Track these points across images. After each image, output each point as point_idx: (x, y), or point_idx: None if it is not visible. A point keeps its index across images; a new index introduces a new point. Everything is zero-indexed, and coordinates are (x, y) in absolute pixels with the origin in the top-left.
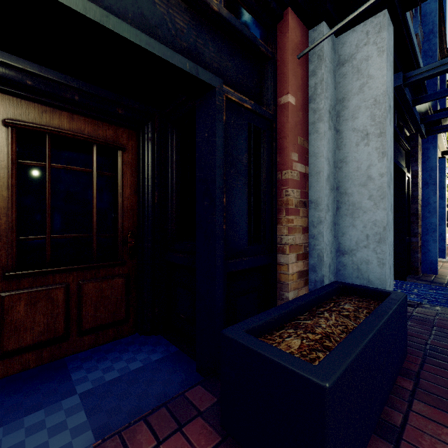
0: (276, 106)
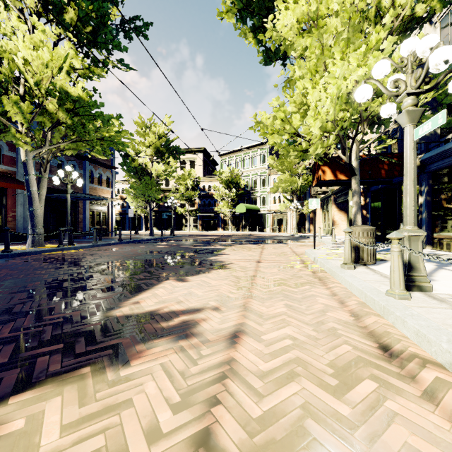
0: (7, 203)
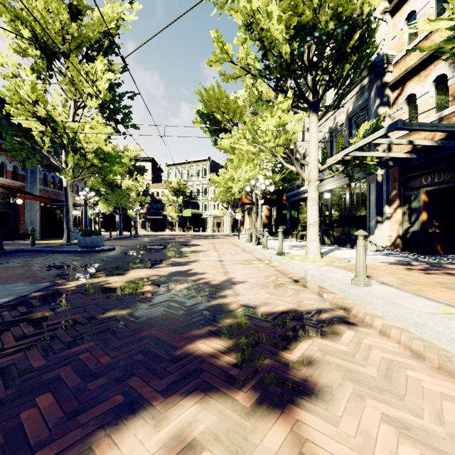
0: (19, 210)
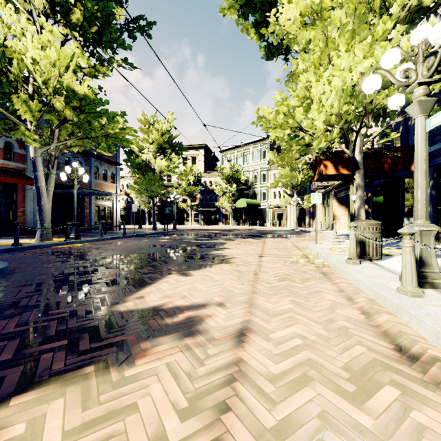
0: (17, 199)
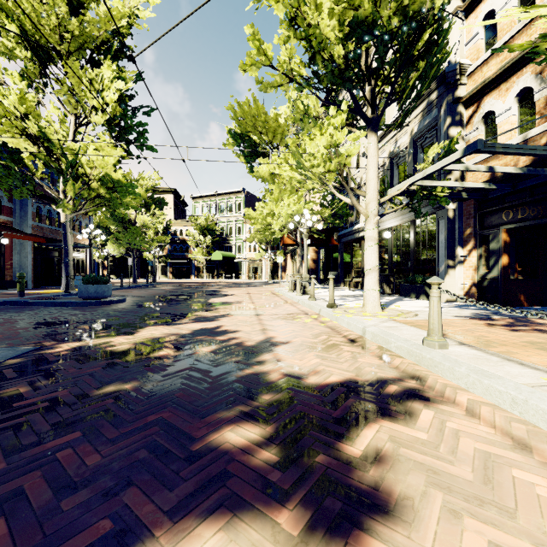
0: (5, 252)
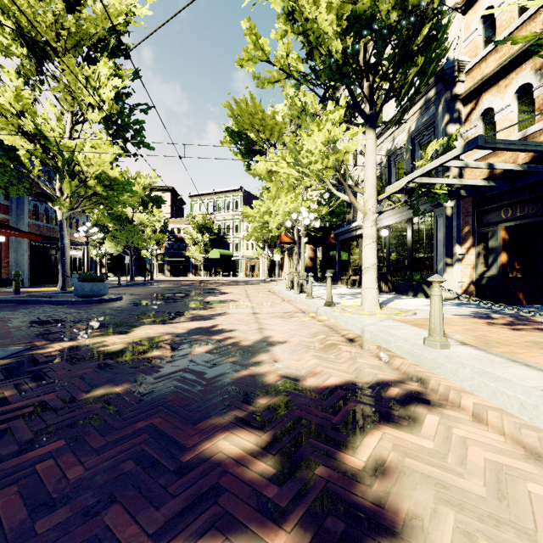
0: (2, 250)
